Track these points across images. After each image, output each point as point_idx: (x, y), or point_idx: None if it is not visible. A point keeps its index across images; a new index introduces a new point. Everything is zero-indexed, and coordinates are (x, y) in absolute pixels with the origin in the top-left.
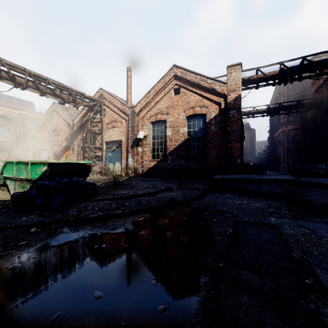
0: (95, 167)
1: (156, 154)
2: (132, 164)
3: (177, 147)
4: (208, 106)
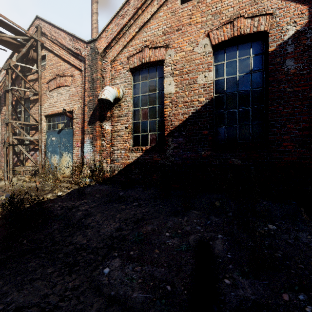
0: (28, 163)
1: (140, 136)
2: (91, 157)
3: (189, 119)
4: (276, 12)
